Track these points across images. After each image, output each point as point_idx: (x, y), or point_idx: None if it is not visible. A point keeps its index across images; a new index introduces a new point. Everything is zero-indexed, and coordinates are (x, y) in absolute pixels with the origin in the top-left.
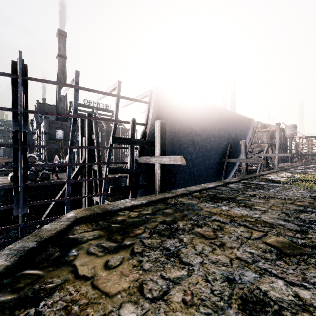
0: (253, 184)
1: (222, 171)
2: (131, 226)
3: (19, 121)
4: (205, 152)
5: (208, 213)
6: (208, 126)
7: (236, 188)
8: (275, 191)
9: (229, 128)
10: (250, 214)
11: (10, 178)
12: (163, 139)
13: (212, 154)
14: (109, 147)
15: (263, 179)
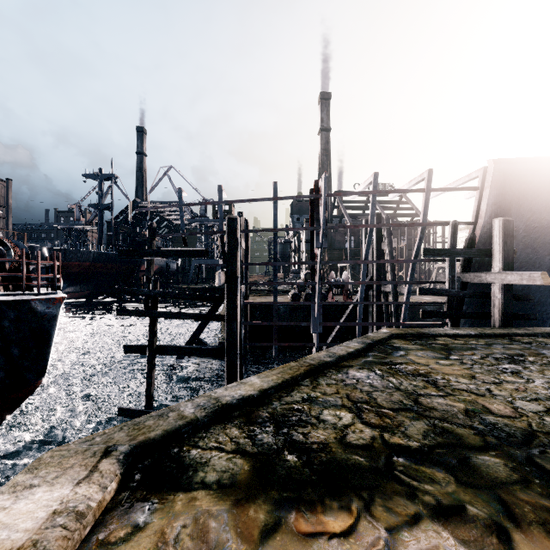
0: None
1: None
2: (456, 349)
3: (321, 239)
4: None
5: None
6: None
7: None
8: None
9: None
10: None
11: (290, 298)
12: (508, 246)
13: None
14: (413, 260)
15: None
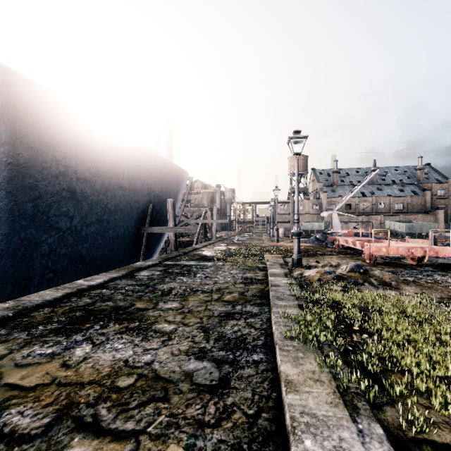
0: (178, 267)
1: (142, 246)
2: None
3: None
4: (105, 215)
5: (1, 399)
6: (108, 167)
7: (147, 279)
8: (203, 277)
9: (150, 177)
10: (134, 357)
11: None
12: None
13: (119, 218)
14: None
15: (195, 256)
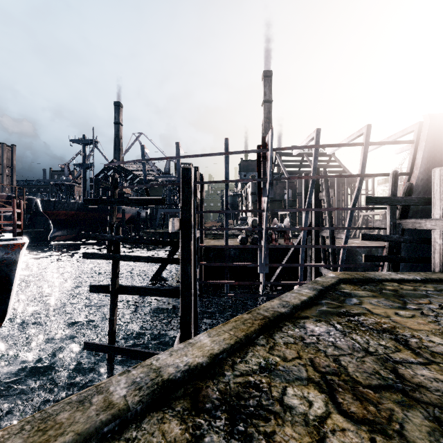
0: None
1: None
2: (409, 296)
3: (268, 189)
4: None
5: None
6: None
7: None
8: None
9: None
10: None
11: (239, 241)
12: None
13: None
14: (351, 208)
15: None
